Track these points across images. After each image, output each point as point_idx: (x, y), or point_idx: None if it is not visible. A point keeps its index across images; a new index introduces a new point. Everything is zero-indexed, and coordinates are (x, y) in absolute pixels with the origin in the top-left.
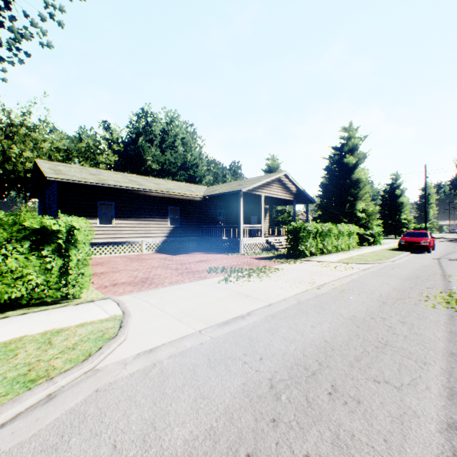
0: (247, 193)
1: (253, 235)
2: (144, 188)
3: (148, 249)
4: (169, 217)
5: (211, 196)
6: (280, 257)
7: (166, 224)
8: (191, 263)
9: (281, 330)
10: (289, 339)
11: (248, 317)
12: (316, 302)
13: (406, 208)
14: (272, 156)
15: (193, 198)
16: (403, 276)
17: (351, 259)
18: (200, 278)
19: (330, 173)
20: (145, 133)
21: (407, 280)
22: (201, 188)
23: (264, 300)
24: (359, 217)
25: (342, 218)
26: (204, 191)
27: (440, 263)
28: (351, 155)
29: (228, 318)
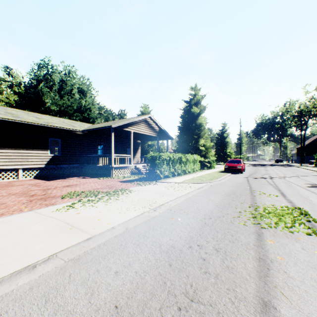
0: (118, 129)
1: (124, 163)
2: (18, 119)
3: (31, 175)
4: (49, 147)
5: (90, 131)
6: (142, 179)
7: (46, 153)
8: (55, 188)
9: (66, 291)
10: (63, 313)
11: (41, 266)
12: (144, 229)
13: (230, 145)
14: (144, 105)
15: (74, 131)
16: (224, 193)
17: (192, 180)
18: (45, 206)
19: (183, 119)
20: (45, 81)
21: (227, 197)
22: (85, 124)
23: (89, 231)
24: (201, 150)
25: (191, 150)
26: (87, 127)
27: (248, 180)
28: (196, 107)
29: (9, 272)
